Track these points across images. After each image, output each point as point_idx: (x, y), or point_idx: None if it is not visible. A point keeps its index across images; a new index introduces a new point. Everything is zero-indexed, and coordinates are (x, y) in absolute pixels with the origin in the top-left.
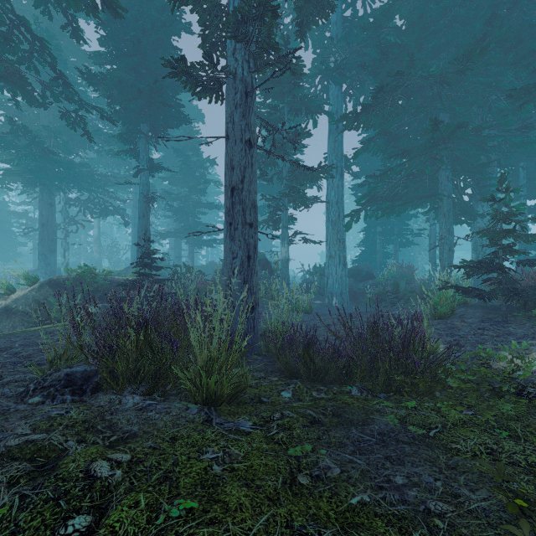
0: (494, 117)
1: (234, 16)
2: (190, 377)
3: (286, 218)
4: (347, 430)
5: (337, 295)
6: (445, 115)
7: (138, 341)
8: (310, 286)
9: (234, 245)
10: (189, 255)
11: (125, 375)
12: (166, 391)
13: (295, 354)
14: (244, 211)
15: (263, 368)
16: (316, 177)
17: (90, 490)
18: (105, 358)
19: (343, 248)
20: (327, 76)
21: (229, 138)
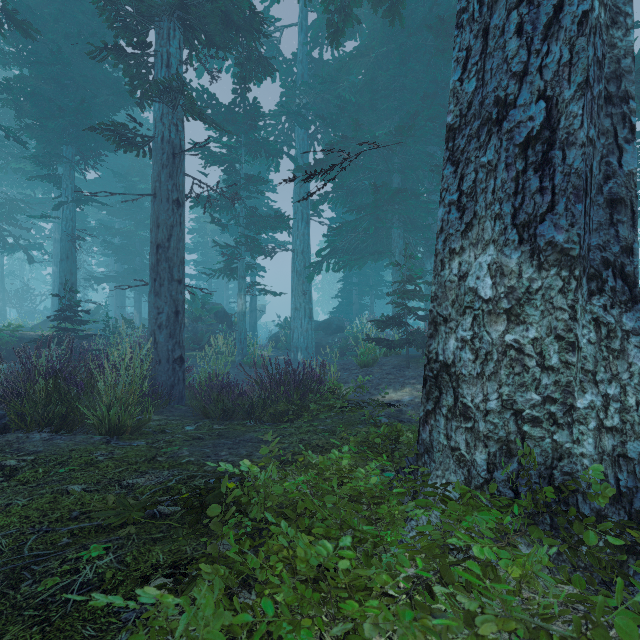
0: (437, 182)
1: (157, 86)
2: (98, 415)
3: (243, 267)
4: (219, 440)
5: (302, 349)
6: (398, 176)
7: (46, 385)
8: (279, 340)
9: (161, 301)
10: (135, 305)
11: (33, 415)
12: (75, 429)
13: (207, 398)
14: (170, 268)
15: (183, 413)
16: (274, 226)
17: (2, 470)
18: (13, 402)
19: (309, 300)
20: (290, 118)
21: (155, 196)
